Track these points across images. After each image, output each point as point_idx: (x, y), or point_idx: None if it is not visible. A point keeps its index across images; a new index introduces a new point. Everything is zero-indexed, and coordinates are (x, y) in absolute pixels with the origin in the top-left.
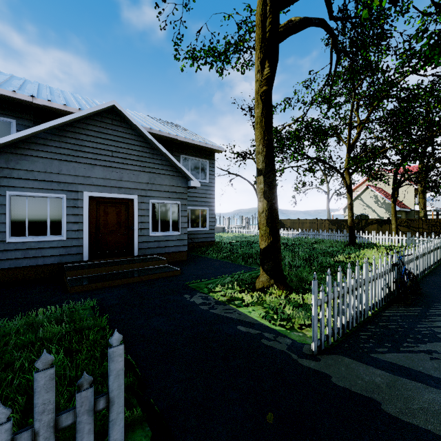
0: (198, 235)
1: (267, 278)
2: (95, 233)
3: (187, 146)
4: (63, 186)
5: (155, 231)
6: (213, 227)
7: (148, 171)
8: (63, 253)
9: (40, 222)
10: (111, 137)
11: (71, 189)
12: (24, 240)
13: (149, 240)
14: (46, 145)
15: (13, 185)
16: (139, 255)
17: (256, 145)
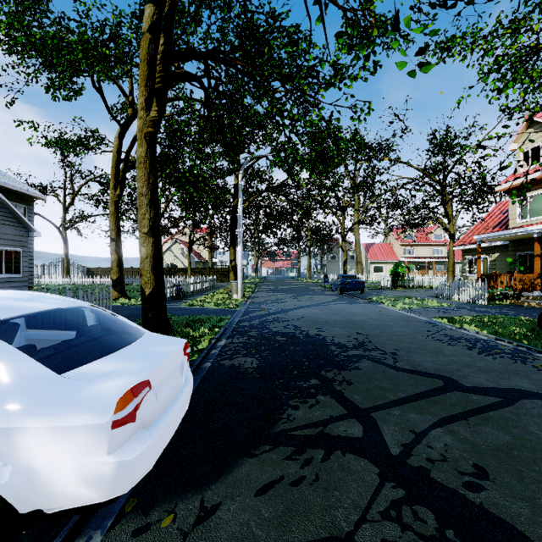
0: None
1: (118, 294)
2: None
3: (3, 189)
4: None
5: None
6: (32, 272)
7: None
8: None
9: None
10: None
11: None
12: None
13: None
14: None
15: None
16: None
17: (111, 225)
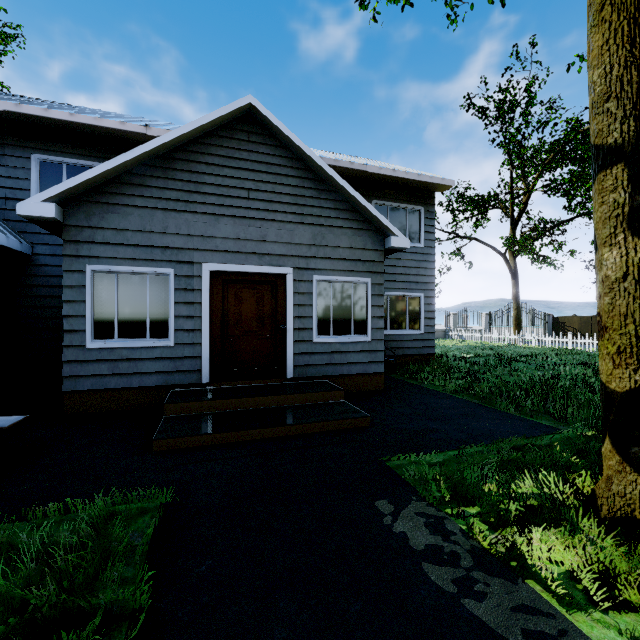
0: (403, 342)
1: None
2: (220, 336)
3: (384, 184)
4: (170, 254)
5: (323, 333)
6: (431, 328)
7: (311, 223)
8: (169, 370)
9: (136, 315)
10: (246, 164)
11: (182, 258)
12: (112, 344)
13: (312, 351)
14: (144, 185)
15: (96, 254)
16: (295, 377)
17: (595, 75)
